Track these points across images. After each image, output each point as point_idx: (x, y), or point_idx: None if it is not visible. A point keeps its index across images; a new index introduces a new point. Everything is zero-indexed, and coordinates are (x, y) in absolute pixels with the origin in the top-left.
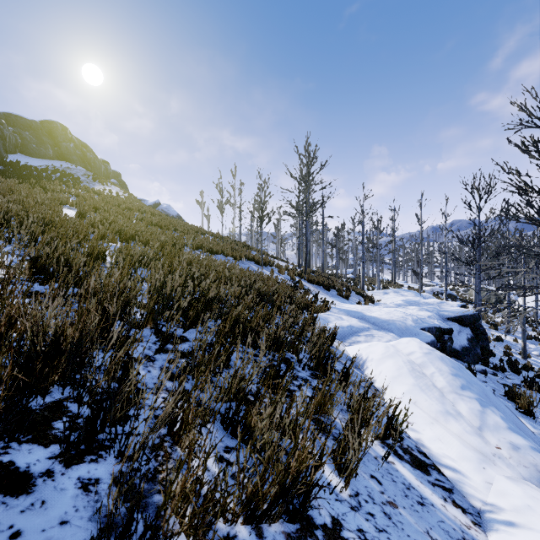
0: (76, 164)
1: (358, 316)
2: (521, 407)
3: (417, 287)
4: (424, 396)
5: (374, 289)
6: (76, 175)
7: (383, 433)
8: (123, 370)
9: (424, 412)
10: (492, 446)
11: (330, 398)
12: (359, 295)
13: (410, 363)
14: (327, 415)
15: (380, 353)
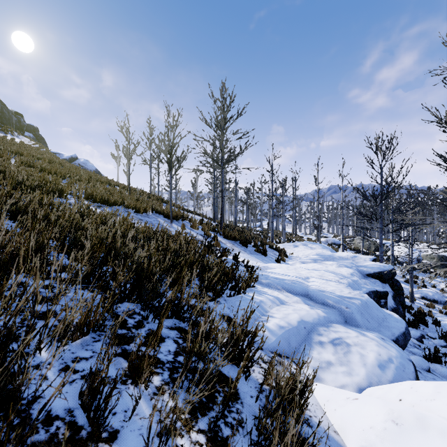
0: None
1: (298, 291)
2: None
3: (313, 238)
4: None
5: (280, 241)
6: None
7: None
8: None
9: None
10: None
11: None
12: (272, 249)
13: None
14: None
15: None
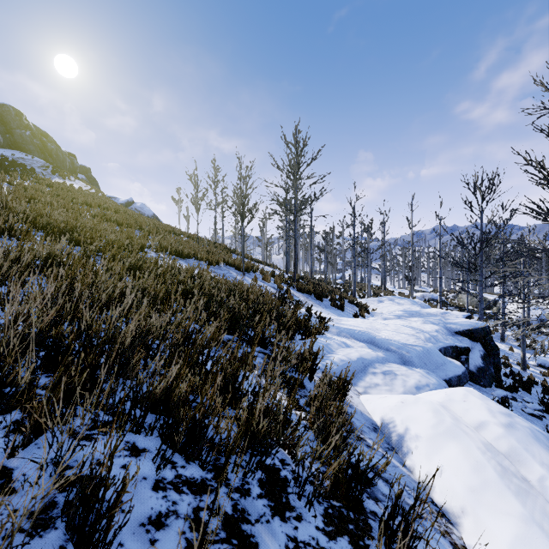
0: (33, 155)
1: (365, 339)
2: None
3: (407, 293)
4: None
5: (365, 296)
6: (30, 166)
7: None
8: None
9: None
10: None
11: None
12: (353, 304)
13: (491, 451)
14: None
15: (429, 425)
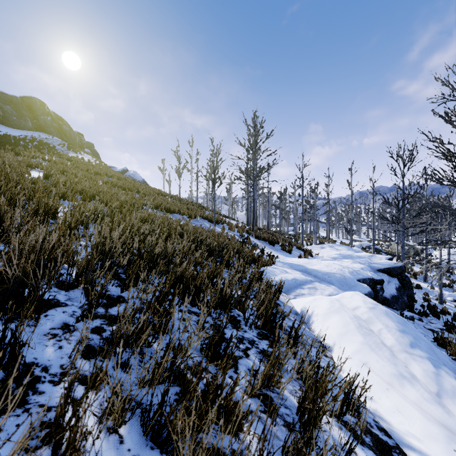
0: (53, 135)
1: (301, 269)
2: (453, 354)
3: (348, 242)
4: (375, 356)
5: (312, 244)
6: (52, 144)
7: (339, 409)
8: (10, 355)
9: (377, 374)
10: (455, 418)
11: (279, 369)
12: (300, 249)
13: (356, 318)
14: (276, 388)
15: (326, 308)
